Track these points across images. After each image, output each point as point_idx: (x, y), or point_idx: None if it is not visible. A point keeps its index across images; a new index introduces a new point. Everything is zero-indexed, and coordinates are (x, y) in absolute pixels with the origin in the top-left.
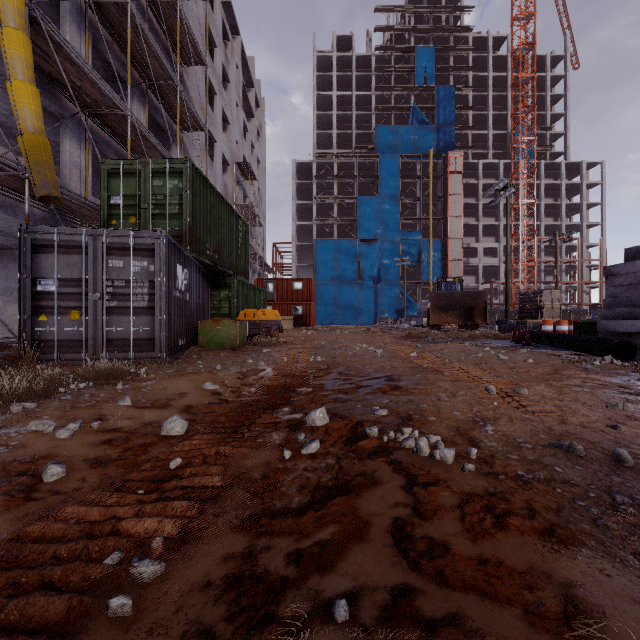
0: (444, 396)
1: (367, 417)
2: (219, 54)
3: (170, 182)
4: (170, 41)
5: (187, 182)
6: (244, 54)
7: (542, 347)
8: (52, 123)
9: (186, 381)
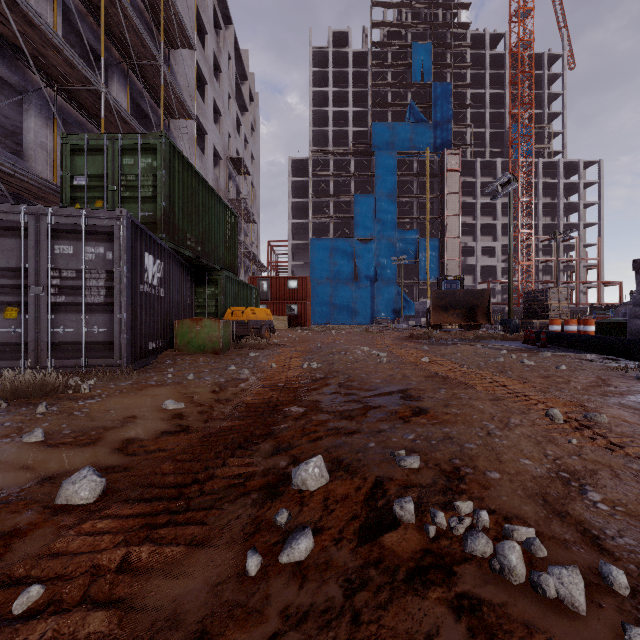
0: (493, 427)
1: (389, 472)
2: (210, 42)
3: (142, 160)
4: (155, 21)
5: (162, 160)
6: (237, 45)
7: (561, 349)
8: (17, 100)
9: (142, 397)
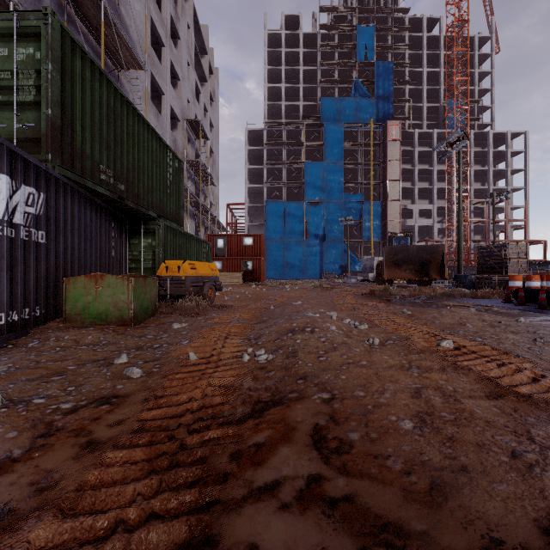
0: None
1: None
2: (167, 6)
3: (20, 50)
4: None
5: (48, 50)
6: (196, 18)
7: None
8: None
9: None
